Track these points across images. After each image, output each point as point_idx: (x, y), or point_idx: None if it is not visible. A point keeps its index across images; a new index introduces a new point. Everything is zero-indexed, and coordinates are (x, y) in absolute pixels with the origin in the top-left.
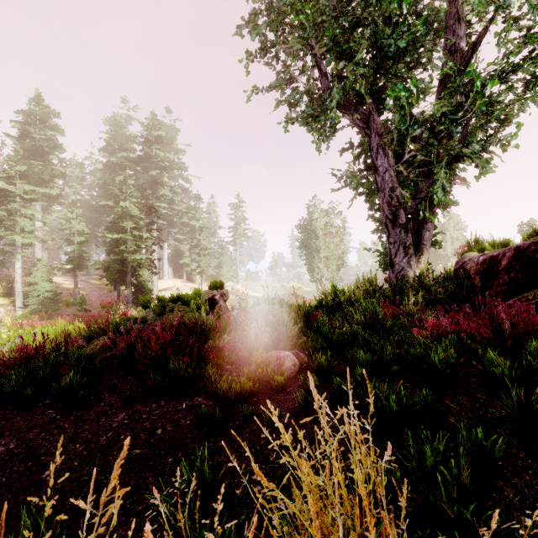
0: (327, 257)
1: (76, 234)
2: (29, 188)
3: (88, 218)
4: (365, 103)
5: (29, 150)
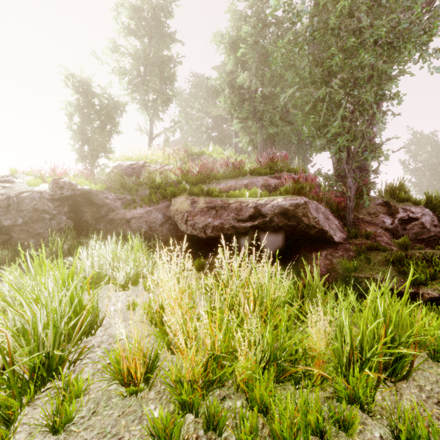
0: None
1: None
2: None
3: None
4: None
5: None
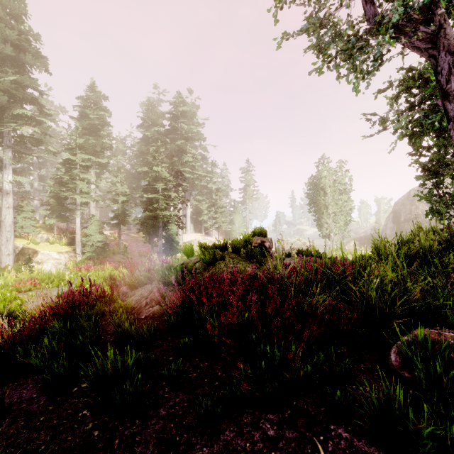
0: (335, 213)
1: (120, 195)
2: (86, 157)
3: (129, 184)
4: (433, 16)
5: (86, 128)
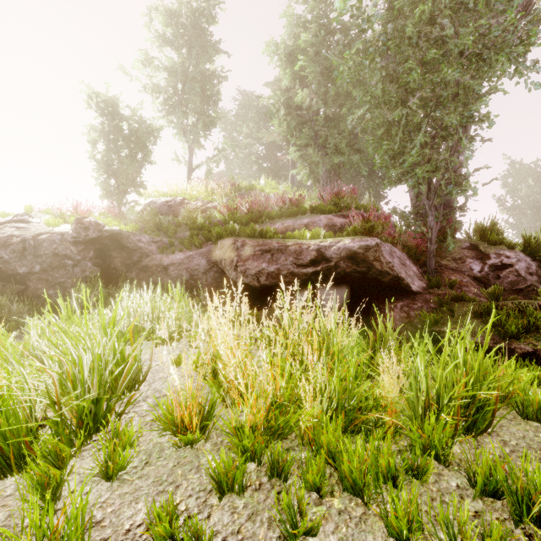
0: None
1: None
2: None
3: None
4: None
5: None
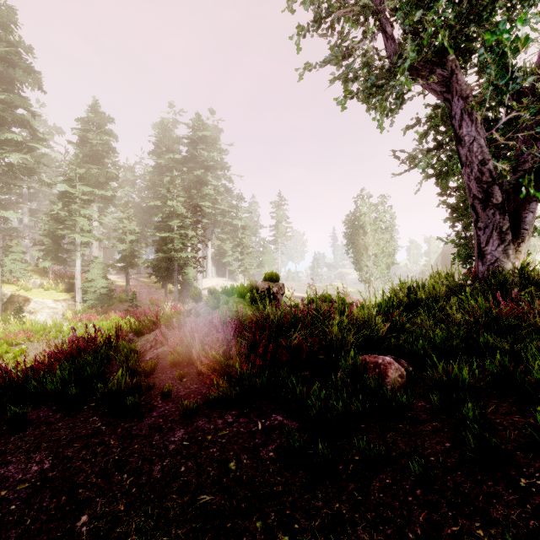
0: (376, 255)
1: (128, 234)
2: (87, 190)
3: (139, 220)
4: (446, 61)
5: (87, 155)
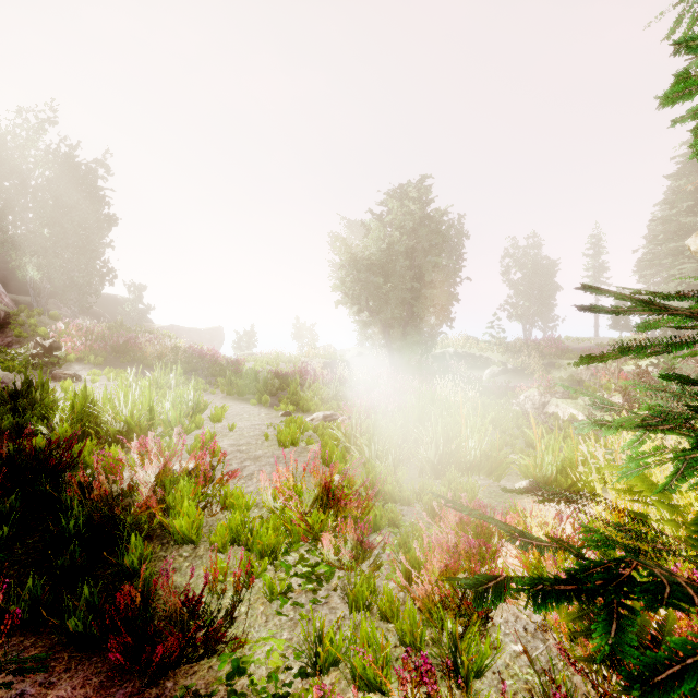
0: None
1: None
2: None
3: None
4: None
5: None
